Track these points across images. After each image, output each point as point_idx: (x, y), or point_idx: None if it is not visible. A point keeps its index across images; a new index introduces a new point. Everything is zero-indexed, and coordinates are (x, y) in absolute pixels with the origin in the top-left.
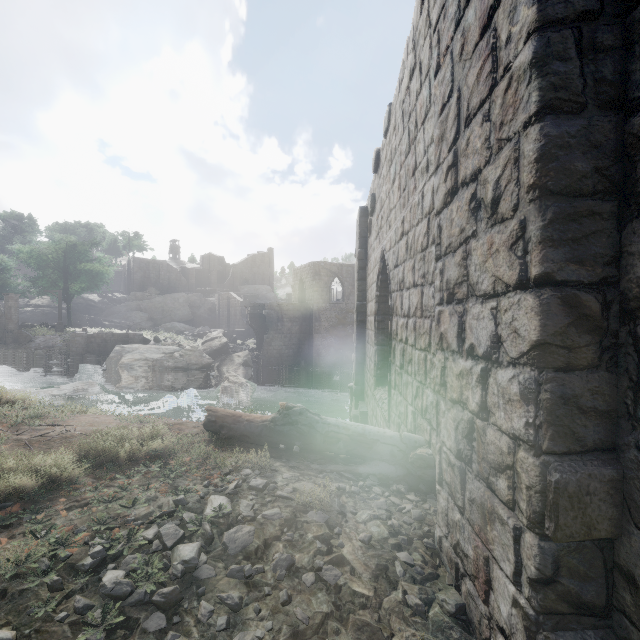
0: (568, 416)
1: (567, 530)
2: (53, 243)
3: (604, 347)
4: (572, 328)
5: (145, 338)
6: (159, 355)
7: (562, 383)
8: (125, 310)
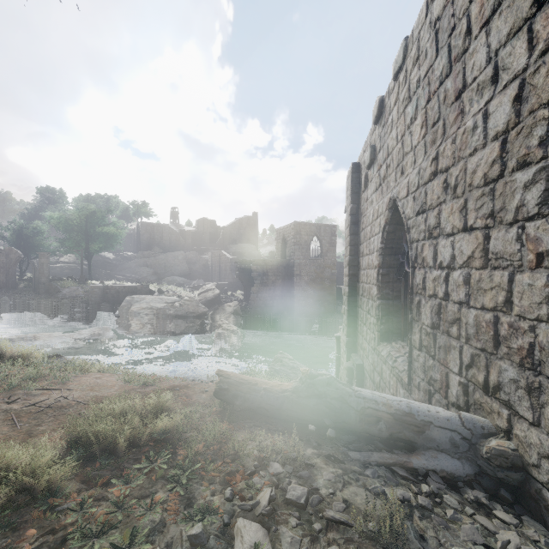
0: None
1: None
2: (77, 210)
3: None
4: None
5: (150, 290)
6: (162, 304)
7: None
8: (134, 266)
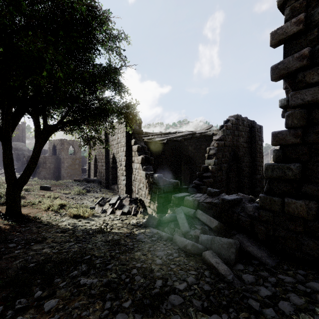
0: (106, 172)
1: (106, 176)
2: None
3: (108, 169)
4: (106, 168)
5: None
6: None
7: (106, 170)
8: None
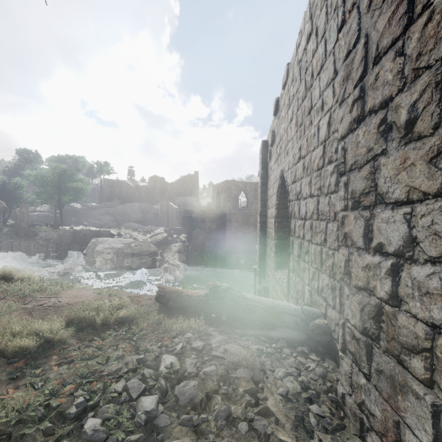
0: None
1: None
2: (51, 169)
3: None
4: None
5: (112, 233)
6: (121, 245)
7: None
8: (98, 214)
